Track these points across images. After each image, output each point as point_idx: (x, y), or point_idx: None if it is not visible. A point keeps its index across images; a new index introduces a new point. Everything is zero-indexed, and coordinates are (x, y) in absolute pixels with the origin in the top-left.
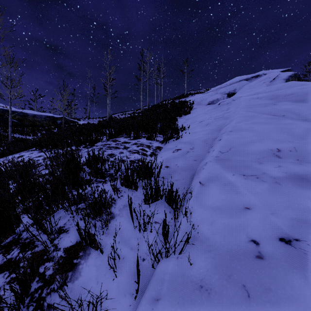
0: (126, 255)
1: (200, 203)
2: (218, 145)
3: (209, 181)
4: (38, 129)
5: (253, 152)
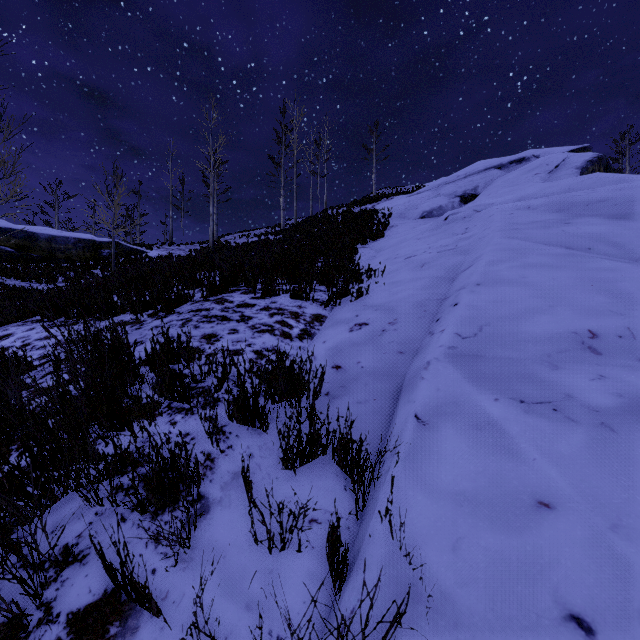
0: (234, 630)
1: (422, 480)
2: (452, 317)
3: (438, 416)
4: (60, 267)
5: (534, 338)
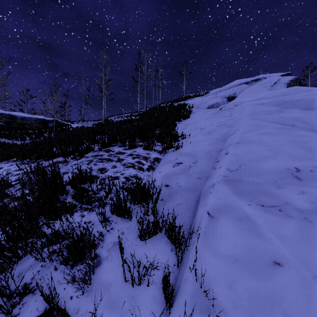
0: None
1: (212, 248)
2: (225, 160)
3: (219, 213)
4: (27, 132)
5: (267, 171)
